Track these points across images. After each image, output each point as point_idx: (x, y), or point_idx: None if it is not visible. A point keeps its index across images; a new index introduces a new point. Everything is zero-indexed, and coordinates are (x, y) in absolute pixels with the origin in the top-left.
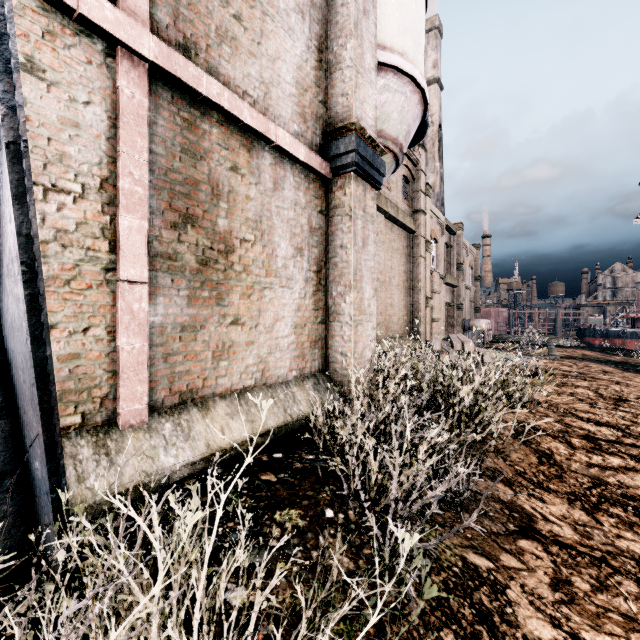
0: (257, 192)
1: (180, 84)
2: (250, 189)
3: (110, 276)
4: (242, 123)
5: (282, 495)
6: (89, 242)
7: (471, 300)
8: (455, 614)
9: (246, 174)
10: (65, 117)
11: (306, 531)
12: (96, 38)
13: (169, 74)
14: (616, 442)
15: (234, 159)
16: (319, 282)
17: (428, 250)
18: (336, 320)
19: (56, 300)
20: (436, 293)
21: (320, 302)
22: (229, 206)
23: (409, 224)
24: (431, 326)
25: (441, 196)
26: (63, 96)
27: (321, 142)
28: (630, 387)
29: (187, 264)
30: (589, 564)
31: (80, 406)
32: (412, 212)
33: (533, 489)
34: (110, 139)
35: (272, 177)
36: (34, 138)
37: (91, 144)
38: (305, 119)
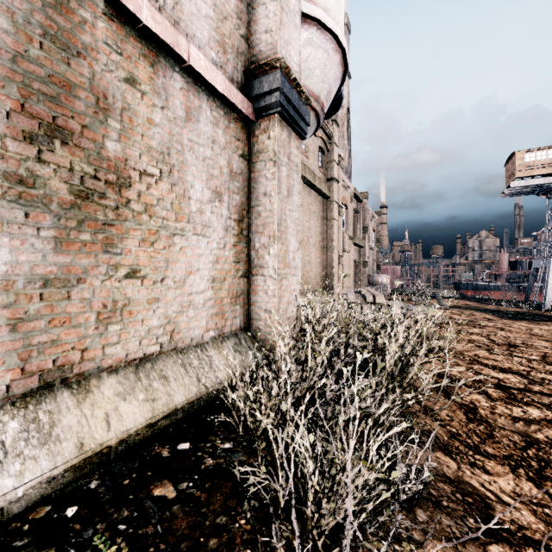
0: (164, 118)
1: None
2: (154, 112)
3: None
4: (141, 25)
5: (179, 529)
6: None
7: (374, 259)
8: None
9: (148, 92)
10: None
11: None
12: None
13: None
14: (526, 390)
15: (131, 69)
16: (241, 232)
17: (340, 214)
18: (259, 274)
19: None
20: (346, 252)
21: (242, 254)
22: (123, 127)
23: (324, 190)
24: (342, 281)
25: (349, 169)
26: None
27: (243, 80)
28: (513, 333)
29: (54, 194)
30: None
31: None
32: (327, 180)
33: (473, 456)
34: None
35: (184, 104)
36: None
37: None
38: (225, 50)
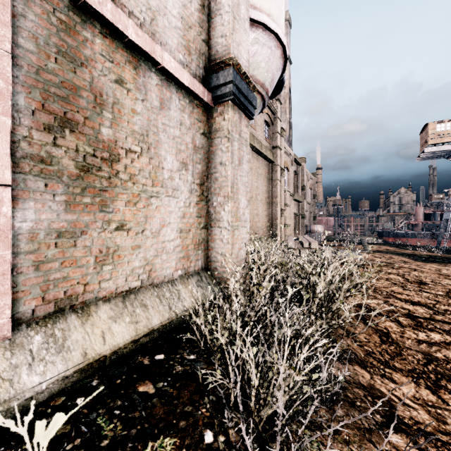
0: (143, 108)
1: None
2: (136, 104)
3: None
4: (127, 39)
5: (158, 414)
6: None
7: (311, 211)
8: None
9: (132, 89)
10: None
11: None
12: None
13: None
14: (431, 319)
15: (119, 73)
16: (202, 193)
17: (282, 175)
18: (216, 226)
19: None
20: (288, 206)
21: (203, 210)
22: (114, 117)
23: (269, 156)
24: (284, 230)
25: (290, 138)
26: None
27: (204, 75)
28: (424, 273)
29: (65, 169)
30: None
31: None
32: (271, 148)
33: (383, 369)
34: None
35: (158, 97)
36: None
37: None
38: (190, 52)
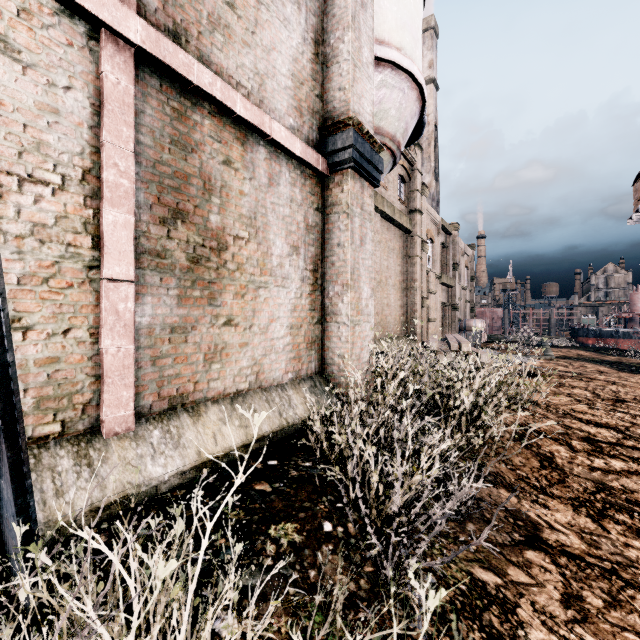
0: (251, 187)
1: (169, 72)
2: (244, 184)
3: (93, 274)
4: (235, 115)
5: (277, 507)
6: (70, 237)
7: (466, 300)
8: (464, 639)
9: (240, 168)
10: (43, 102)
11: (303, 547)
12: (78, 19)
13: (157, 60)
14: (617, 444)
15: (227, 152)
16: (316, 281)
17: (424, 250)
18: (333, 320)
19: (33, 300)
20: (432, 293)
21: (317, 302)
22: (222, 201)
23: (405, 224)
24: (427, 326)
25: (437, 196)
26: (41, 80)
27: (318, 137)
28: (627, 387)
29: (177, 262)
30: (599, 577)
31: (60, 413)
32: (408, 212)
33: (536, 495)
34: (93, 128)
35: (267, 172)
36: (8, 124)
37: (72, 132)
38: (301, 113)
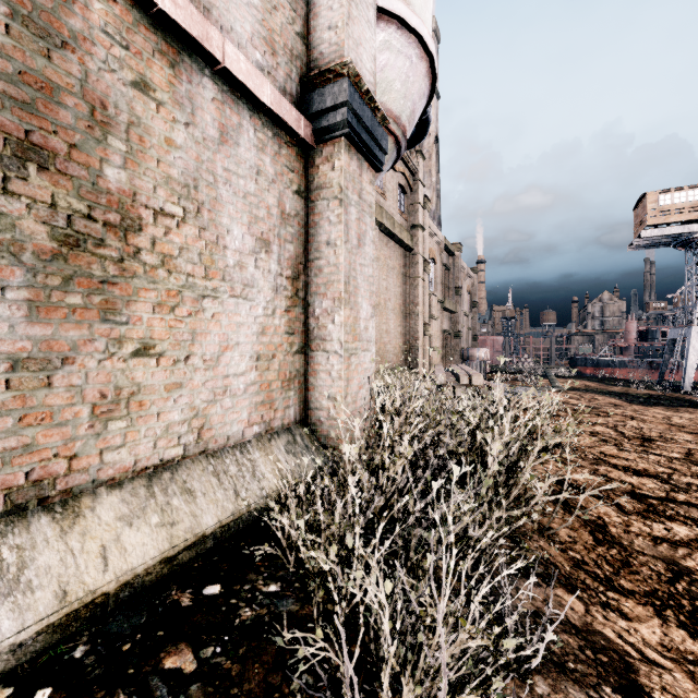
0: (189, 138)
1: None
2: (175, 130)
3: None
4: (156, 9)
5: None
6: None
7: (469, 327)
8: None
9: (167, 103)
10: None
11: None
12: None
13: None
14: (669, 500)
15: (141, 70)
16: (296, 293)
17: (426, 271)
18: (320, 348)
19: None
20: (434, 319)
21: (297, 322)
22: (130, 149)
23: (406, 240)
24: (429, 356)
25: (438, 214)
26: None
27: (299, 92)
28: (647, 423)
29: (27, 239)
30: None
31: None
32: (409, 227)
33: (604, 593)
34: None
35: (217, 121)
36: None
37: None
38: (274, 50)
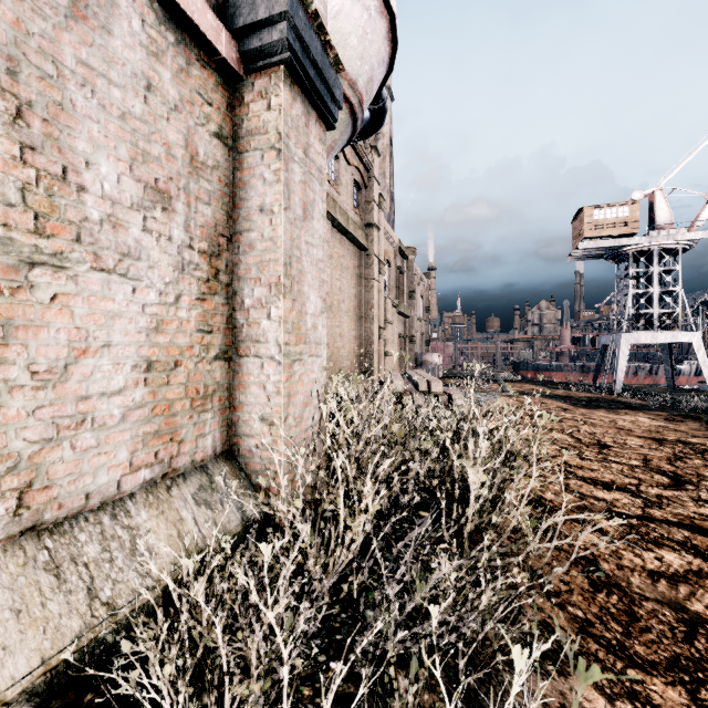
0: None
1: None
2: None
3: None
4: None
5: None
6: None
7: (422, 332)
8: None
9: None
10: None
11: None
12: None
13: None
14: (647, 518)
15: None
16: (215, 276)
17: (382, 272)
18: (251, 353)
19: None
20: (389, 323)
21: (217, 317)
22: None
23: (361, 239)
24: (384, 361)
25: (392, 217)
26: None
27: None
28: (598, 427)
29: None
30: None
31: None
32: (364, 226)
33: (625, 672)
34: None
35: None
36: None
37: None
38: None
